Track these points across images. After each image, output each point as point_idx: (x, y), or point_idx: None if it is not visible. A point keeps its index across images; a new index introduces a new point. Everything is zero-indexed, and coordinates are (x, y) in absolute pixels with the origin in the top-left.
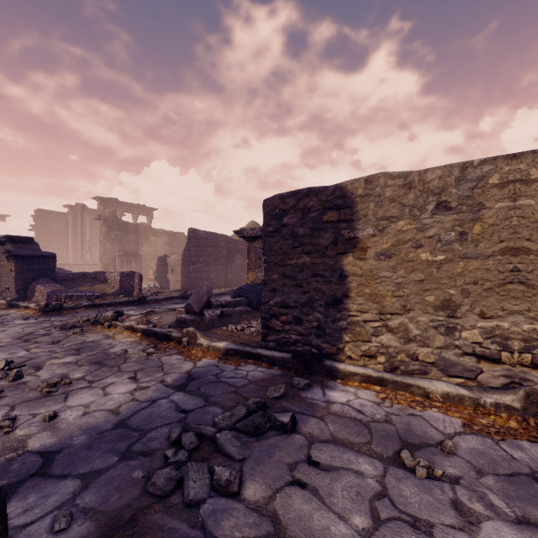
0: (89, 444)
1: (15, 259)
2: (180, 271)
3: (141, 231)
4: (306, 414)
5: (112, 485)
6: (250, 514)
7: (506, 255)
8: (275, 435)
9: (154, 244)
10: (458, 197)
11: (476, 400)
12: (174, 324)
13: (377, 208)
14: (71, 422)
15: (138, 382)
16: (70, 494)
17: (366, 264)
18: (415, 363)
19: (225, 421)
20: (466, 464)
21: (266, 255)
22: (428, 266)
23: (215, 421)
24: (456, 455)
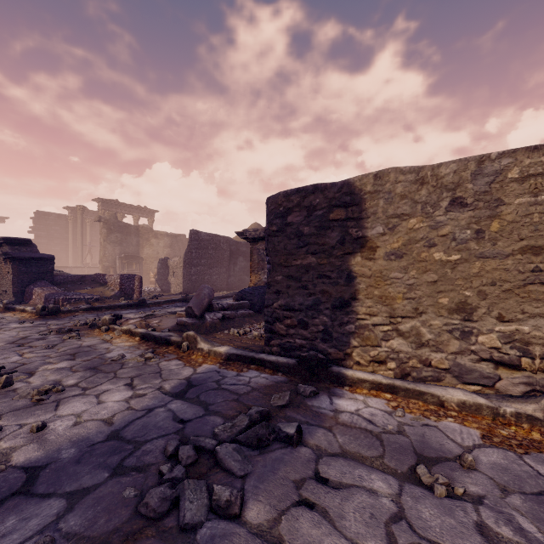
0: (78, 458)
1: (12, 261)
2: (181, 274)
3: (142, 233)
4: (312, 424)
5: (100, 506)
6: (253, 541)
7: (527, 255)
8: (279, 447)
9: (155, 246)
10: (474, 193)
11: (495, 409)
12: (174, 327)
13: (387, 206)
14: (60, 433)
15: (134, 390)
16: (53, 516)
17: (376, 264)
18: (428, 369)
19: (226, 432)
20: (488, 481)
21: (269, 256)
22: (442, 266)
23: (215, 432)
24: (477, 470)
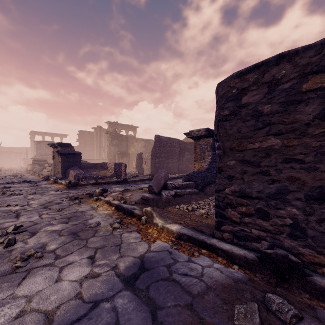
0: None
1: (61, 155)
2: (150, 163)
3: (129, 139)
4: None
5: None
6: None
7: None
8: None
9: (136, 147)
10: None
11: None
12: (139, 200)
13: None
14: None
15: (93, 265)
16: None
17: None
18: None
19: None
20: None
21: (219, 141)
22: None
23: None
24: None
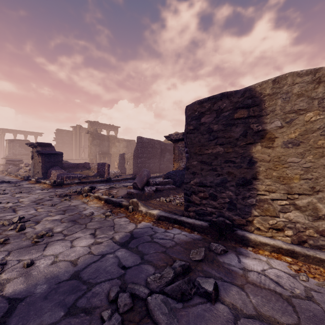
0: (47, 294)
1: (41, 155)
2: (132, 163)
3: (111, 140)
4: (226, 280)
5: None
6: None
7: None
8: (200, 302)
9: (118, 147)
10: None
11: None
12: (125, 195)
13: (285, 104)
14: (41, 270)
15: (95, 238)
16: None
17: (274, 151)
18: None
19: (156, 282)
20: None
21: (187, 147)
22: None
23: (147, 281)
24: None
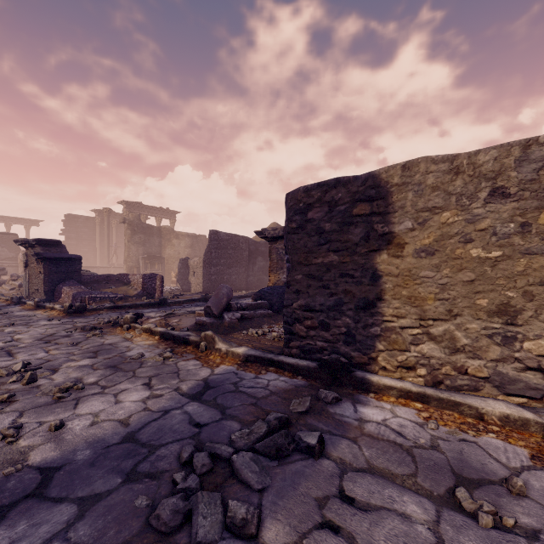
0: (93, 460)
1: (44, 261)
2: (201, 274)
3: (164, 234)
4: (335, 433)
5: (111, 515)
6: None
7: None
8: (300, 459)
9: (176, 246)
10: (519, 182)
11: None
12: (193, 327)
13: (417, 198)
14: (77, 433)
15: (152, 390)
16: (63, 524)
17: (404, 262)
18: (464, 377)
19: (243, 439)
20: (543, 511)
21: (288, 254)
22: (480, 263)
23: (232, 439)
24: (529, 497)
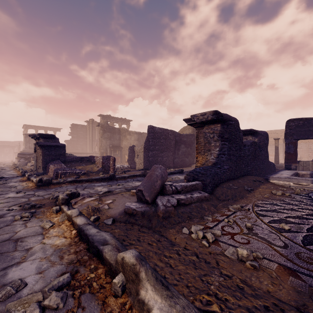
0: None
1: (41, 148)
2: (142, 156)
3: (122, 132)
4: None
5: None
6: None
7: None
8: None
9: (129, 140)
10: None
11: None
12: (121, 215)
13: None
14: None
15: None
16: None
17: None
18: None
19: None
20: None
21: None
22: None
23: None
24: None
